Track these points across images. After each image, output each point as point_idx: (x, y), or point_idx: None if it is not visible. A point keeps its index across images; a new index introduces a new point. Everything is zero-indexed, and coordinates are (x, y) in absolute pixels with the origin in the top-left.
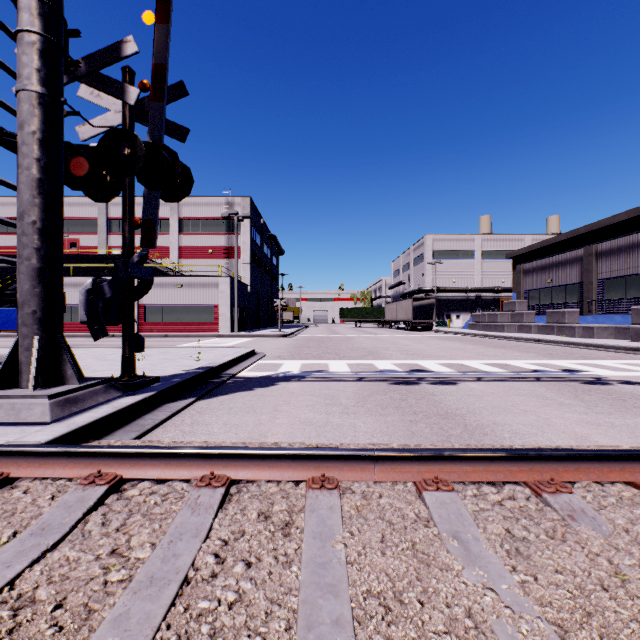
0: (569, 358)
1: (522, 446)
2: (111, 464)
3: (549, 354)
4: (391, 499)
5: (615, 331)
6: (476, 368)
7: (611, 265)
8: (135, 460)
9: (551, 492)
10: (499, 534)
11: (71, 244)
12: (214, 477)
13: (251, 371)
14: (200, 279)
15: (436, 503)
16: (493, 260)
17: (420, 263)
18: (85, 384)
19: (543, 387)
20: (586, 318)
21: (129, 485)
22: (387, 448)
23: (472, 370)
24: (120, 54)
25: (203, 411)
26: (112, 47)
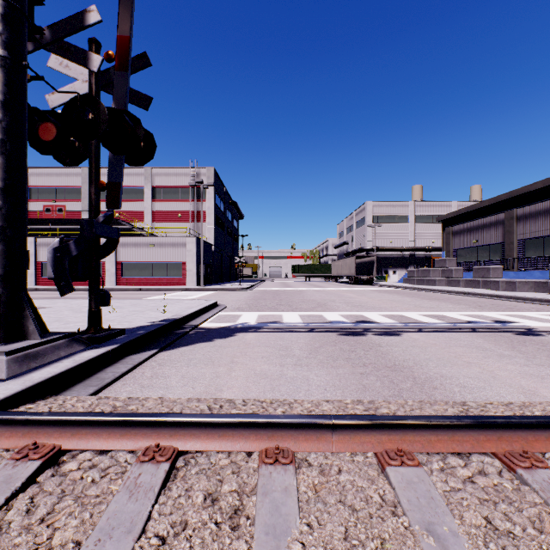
0: (497, 310)
1: (475, 403)
2: (50, 433)
3: (479, 306)
4: (351, 475)
5: (535, 285)
6: (416, 319)
7: (530, 227)
8: (76, 428)
9: (526, 467)
10: (479, 526)
11: (58, 209)
12: (159, 450)
13: (212, 322)
14: (170, 239)
15: (402, 482)
16: (425, 223)
17: (361, 226)
18: (47, 339)
19: (480, 338)
20: (508, 274)
21: (69, 456)
22: (345, 415)
23: (412, 321)
24: (83, 23)
25: (164, 363)
26: (76, 16)
